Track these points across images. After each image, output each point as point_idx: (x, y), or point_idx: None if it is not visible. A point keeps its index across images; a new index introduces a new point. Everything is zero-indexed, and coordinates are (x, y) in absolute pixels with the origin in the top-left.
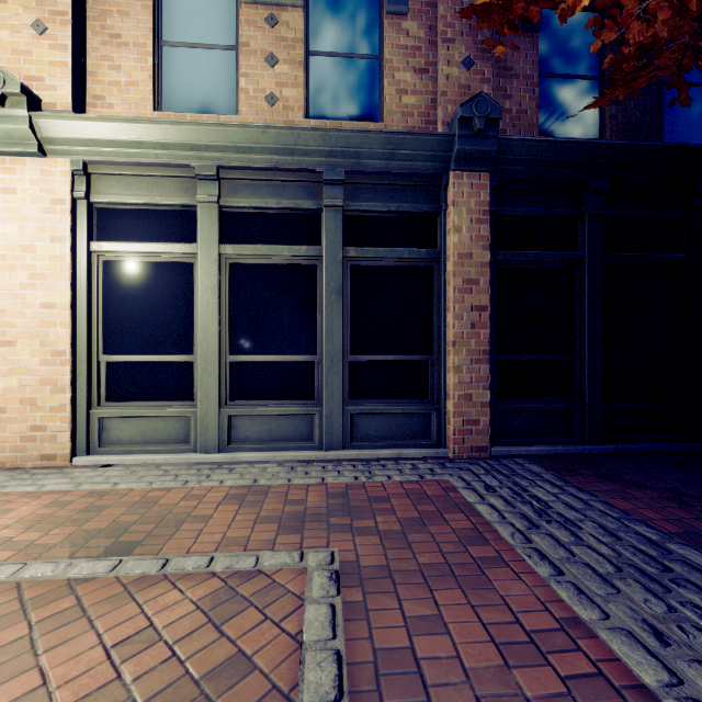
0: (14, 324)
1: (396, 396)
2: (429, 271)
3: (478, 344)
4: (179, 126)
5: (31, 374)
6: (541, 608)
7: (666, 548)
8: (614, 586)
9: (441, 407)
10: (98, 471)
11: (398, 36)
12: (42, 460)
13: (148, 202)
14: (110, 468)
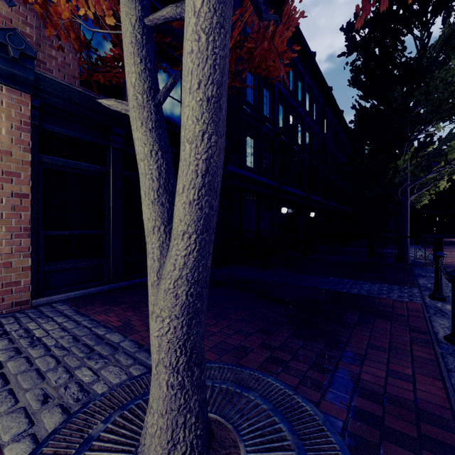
0: None
1: None
2: None
3: (19, 223)
4: None
5: None
6: None
7: (103, 338)
8: (44, 377)
9: None
10: None
11: None
12: None
13: None
14: None
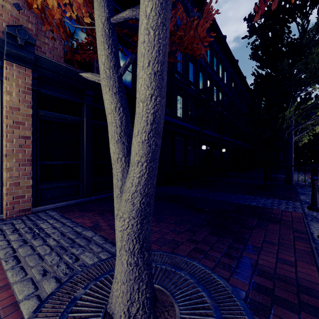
0: None
1: None
2: None
3: (24, 156)
4: None
5: None
6: None
7: (81, 234)
8: (43, 259)
9: None
10: None
11: None
12: None
13: None
14: None
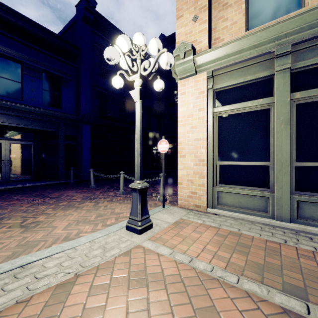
0: (185, 148)
1: None
2: None
3: None
4: (268, 29)
5: (191, 169)
6: None
7: None
8: None
9: None
10: (221, 218)
11: None
12: (195, 206)
13: (242, 81)
14: (226, 218)
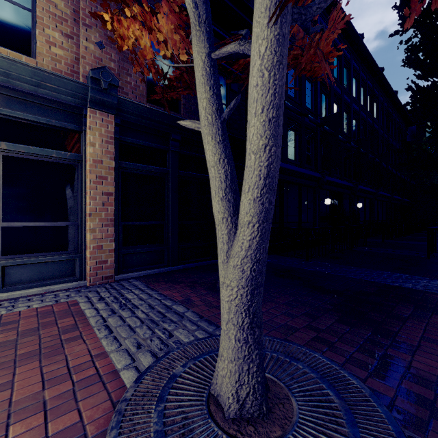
0: None
1: (47, 250)
2: (74, 167)
3: (107, 215)
4: None
5: None
6: (89, 354)
7: (171, 308)
8: (135, 331)
9: (83, 255)
10: None
11: (48, 4)
12: None
13: None
14: None
